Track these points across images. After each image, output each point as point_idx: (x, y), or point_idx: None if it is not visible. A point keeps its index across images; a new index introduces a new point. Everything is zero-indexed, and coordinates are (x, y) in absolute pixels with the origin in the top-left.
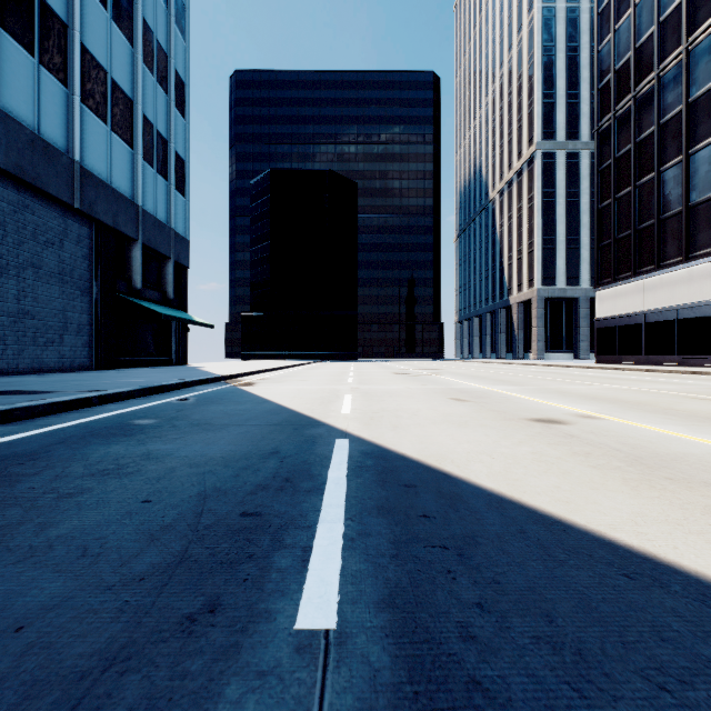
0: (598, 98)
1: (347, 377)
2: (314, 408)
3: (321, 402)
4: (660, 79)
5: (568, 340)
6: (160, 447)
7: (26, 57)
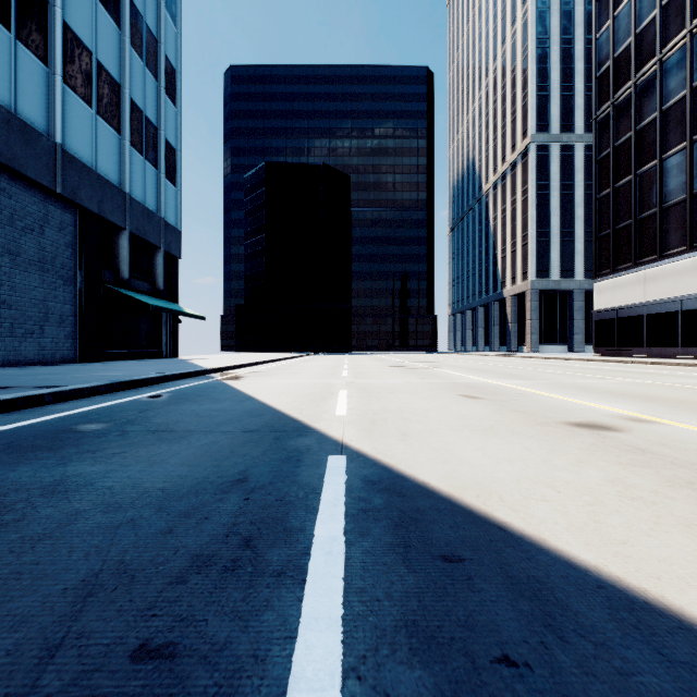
0: (596, 86)
1: (341, 370)
2: (304, 407)
3: (312, 400)
4: (662, 64)
5: (562, 333)
6: (84, 469)
7: (1, 31)
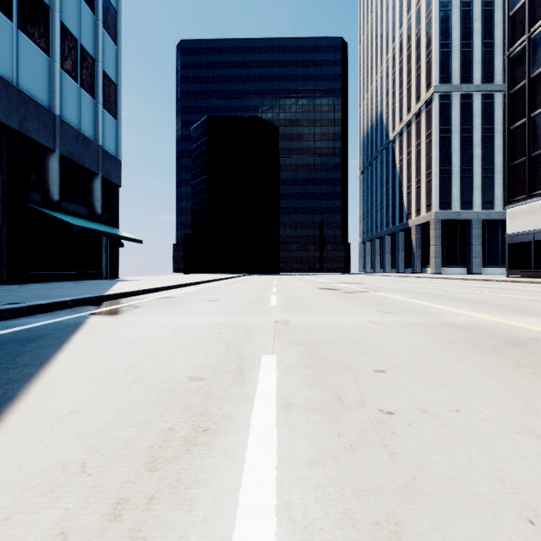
0: (509, 24)
1: (269, 294)
2: None
3: (154, 447)
4: None
5: (461, 257)
6: None
7: None
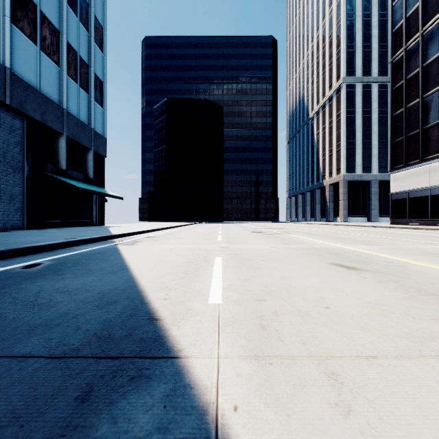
0: (392, 38)
1: (216, 235)
2: (173, 285)
3: (186, 272)
4: None
5: (363, 209)
6: None
7: None
